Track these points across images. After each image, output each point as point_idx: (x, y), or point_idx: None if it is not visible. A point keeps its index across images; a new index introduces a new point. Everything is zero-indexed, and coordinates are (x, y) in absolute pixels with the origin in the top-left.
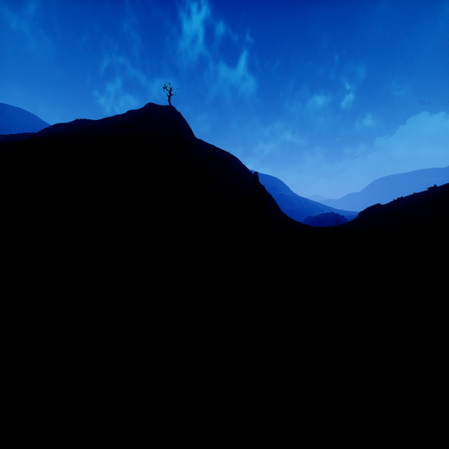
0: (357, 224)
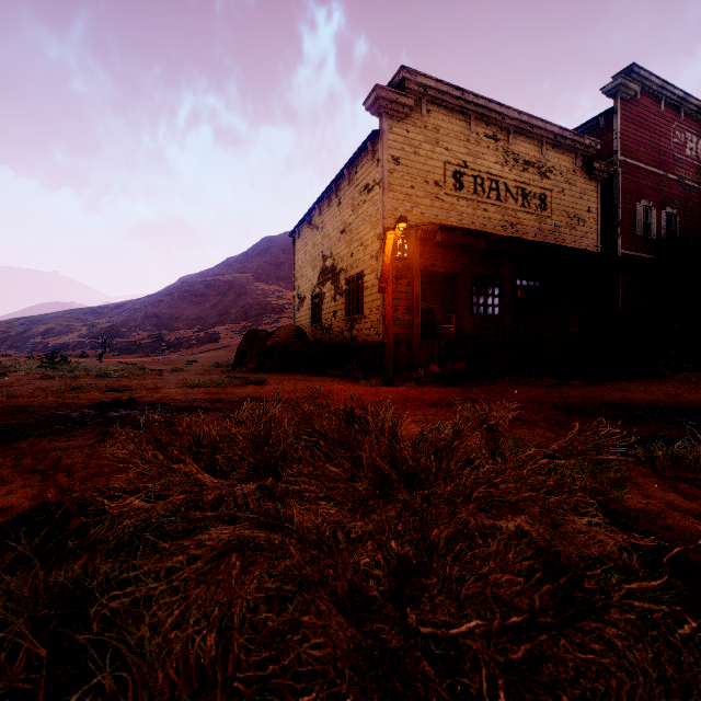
0: None
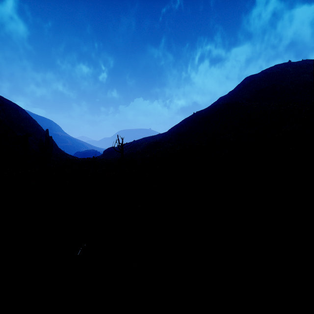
0: (103, 156)
